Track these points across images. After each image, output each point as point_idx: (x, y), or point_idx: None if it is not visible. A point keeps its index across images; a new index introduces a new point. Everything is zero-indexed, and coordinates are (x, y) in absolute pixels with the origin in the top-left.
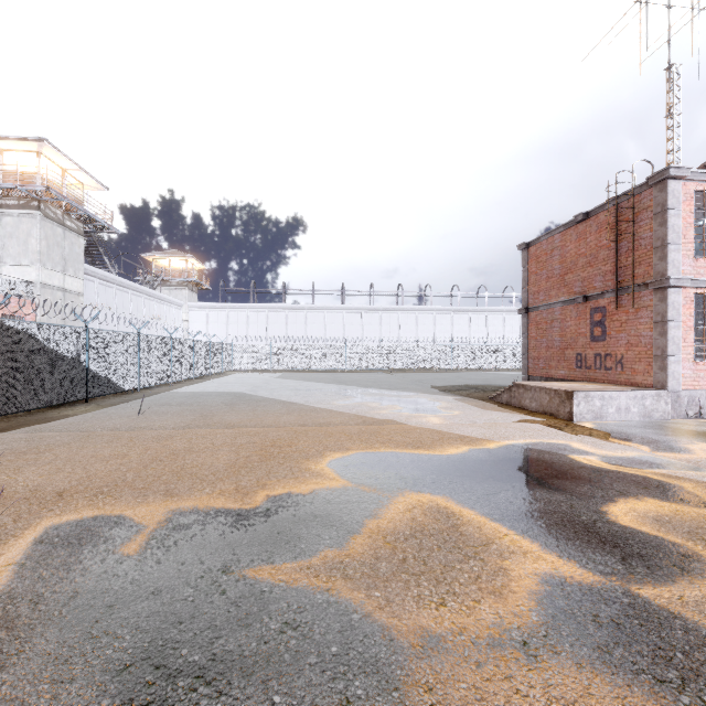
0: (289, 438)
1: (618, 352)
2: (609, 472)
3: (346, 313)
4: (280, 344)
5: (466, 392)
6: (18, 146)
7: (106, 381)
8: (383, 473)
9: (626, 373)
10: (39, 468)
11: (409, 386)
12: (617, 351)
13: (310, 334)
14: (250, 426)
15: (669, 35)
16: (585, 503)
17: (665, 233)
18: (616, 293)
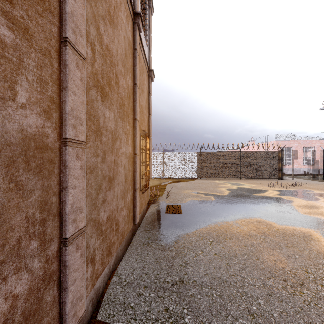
0: None
1: None
2: None
3: None
4: None
5: None
6: None
7: None
8: None
9: None
10: (315, 186)
11: None
12: None
13: None
14: None
15: None
16: None
17: None
18: None
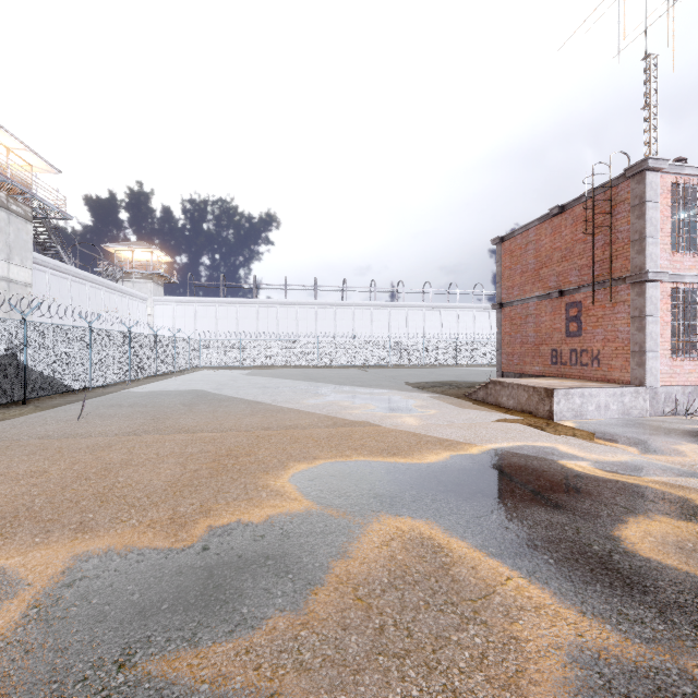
0: (249, 445)
1: (594, 348)
2: (607, 482)
3: (319, 309)
4: (250, 340)
5: (440, 388)
6: None
7: (49, 379)
8: (354, 490)
9: (602, 369)
10: None
11: (383, 383)
12: (593, 347)
13: (282, 330)
14: (207, 430)
15: (645, 25)
16: (592, 525)
17: (643, 226)
18: (592, 288)
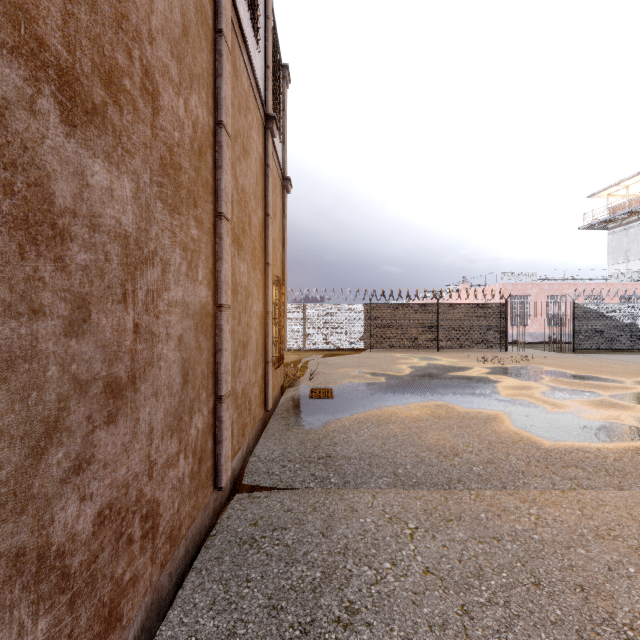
0: None
1: None
2: None
3: None
4: None
5: None
6: (635, 179)
7: None
8: None
9: None
10: (552, 360)
11: None
12: None
13: None
14: None
15: None
16: None
17: None
18: None
